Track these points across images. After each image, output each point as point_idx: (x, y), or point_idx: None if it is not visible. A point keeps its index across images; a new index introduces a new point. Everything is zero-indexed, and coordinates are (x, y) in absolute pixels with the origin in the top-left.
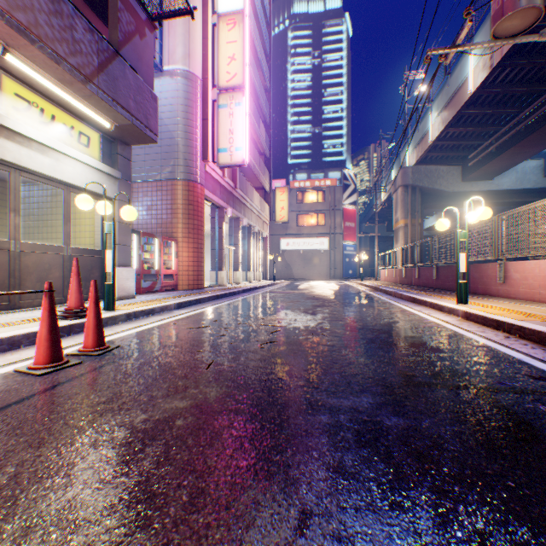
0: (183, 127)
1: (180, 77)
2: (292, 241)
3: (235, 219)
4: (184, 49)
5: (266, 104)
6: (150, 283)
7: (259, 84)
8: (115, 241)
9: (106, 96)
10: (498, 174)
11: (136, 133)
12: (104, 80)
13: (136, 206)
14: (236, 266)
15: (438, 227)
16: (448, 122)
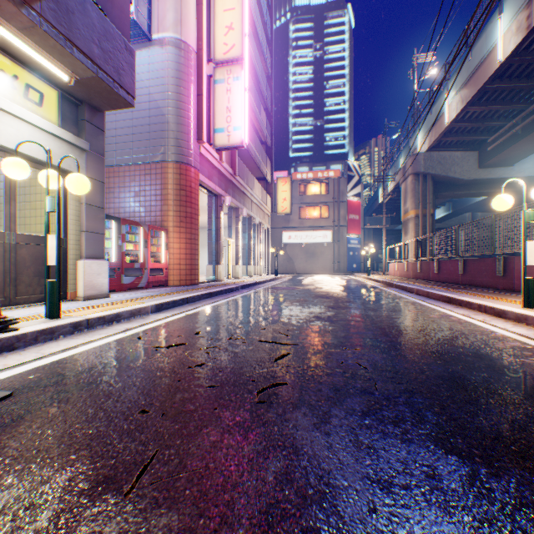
0: (174, 102)
1: (171, 46)
2: (294, 234)
3: (235, 209)
4: (175, 15)
5: (267, 90)
6: (133, 279)
7: (260, 68)
8: (60, 222)
9: (54, 31)
10: (520, 159)
11: (104, 92)
12: (51, 8)
13: (122, 192)
14: (236, 260)
15: (498, 205)
16: (469, 99)
